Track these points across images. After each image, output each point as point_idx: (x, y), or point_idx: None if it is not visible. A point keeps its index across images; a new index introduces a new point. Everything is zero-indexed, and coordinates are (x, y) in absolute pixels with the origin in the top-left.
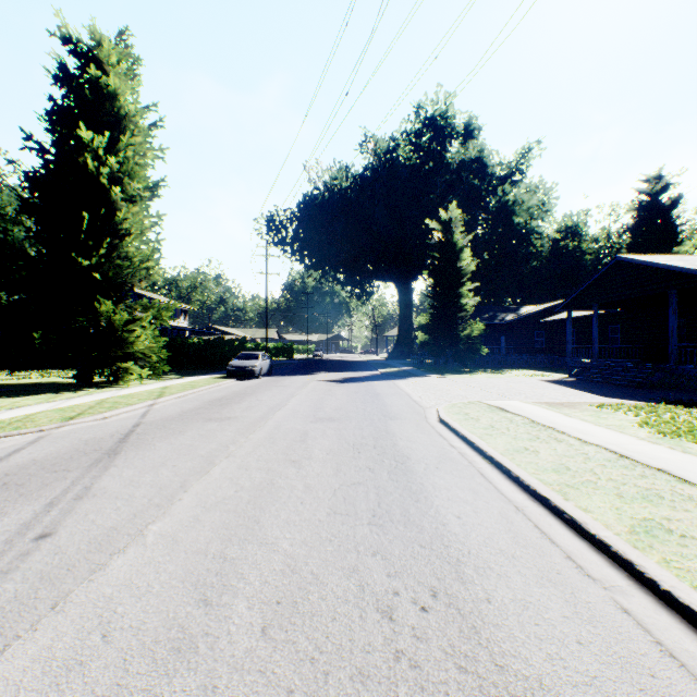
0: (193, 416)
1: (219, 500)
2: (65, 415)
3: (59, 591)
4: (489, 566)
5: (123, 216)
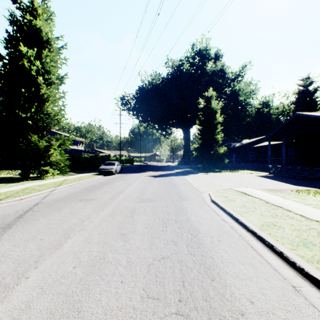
0: (72, 198)
1: (57, 279)
2: None
3: None
4: None
5: (44, 92)
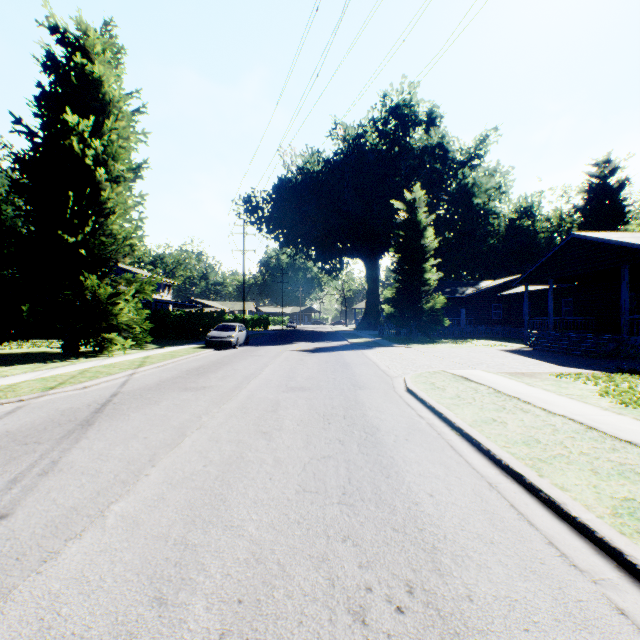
0: (170, 385)
1: (186, 476)
2: (47, 385)
3: (1, 587)
4: (467, 555)
5: (107, 195)
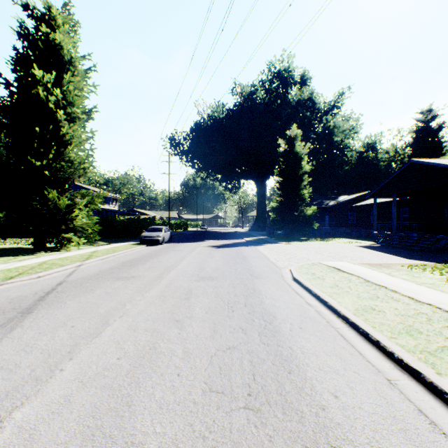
0: (106, 275)
1: (99, 371)
2: (8, 275)
3: None
4: None
5: (66, 131)
